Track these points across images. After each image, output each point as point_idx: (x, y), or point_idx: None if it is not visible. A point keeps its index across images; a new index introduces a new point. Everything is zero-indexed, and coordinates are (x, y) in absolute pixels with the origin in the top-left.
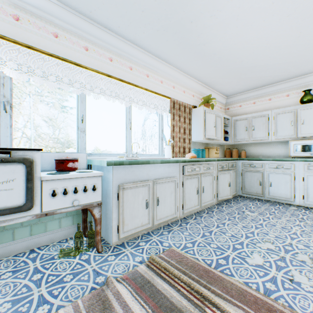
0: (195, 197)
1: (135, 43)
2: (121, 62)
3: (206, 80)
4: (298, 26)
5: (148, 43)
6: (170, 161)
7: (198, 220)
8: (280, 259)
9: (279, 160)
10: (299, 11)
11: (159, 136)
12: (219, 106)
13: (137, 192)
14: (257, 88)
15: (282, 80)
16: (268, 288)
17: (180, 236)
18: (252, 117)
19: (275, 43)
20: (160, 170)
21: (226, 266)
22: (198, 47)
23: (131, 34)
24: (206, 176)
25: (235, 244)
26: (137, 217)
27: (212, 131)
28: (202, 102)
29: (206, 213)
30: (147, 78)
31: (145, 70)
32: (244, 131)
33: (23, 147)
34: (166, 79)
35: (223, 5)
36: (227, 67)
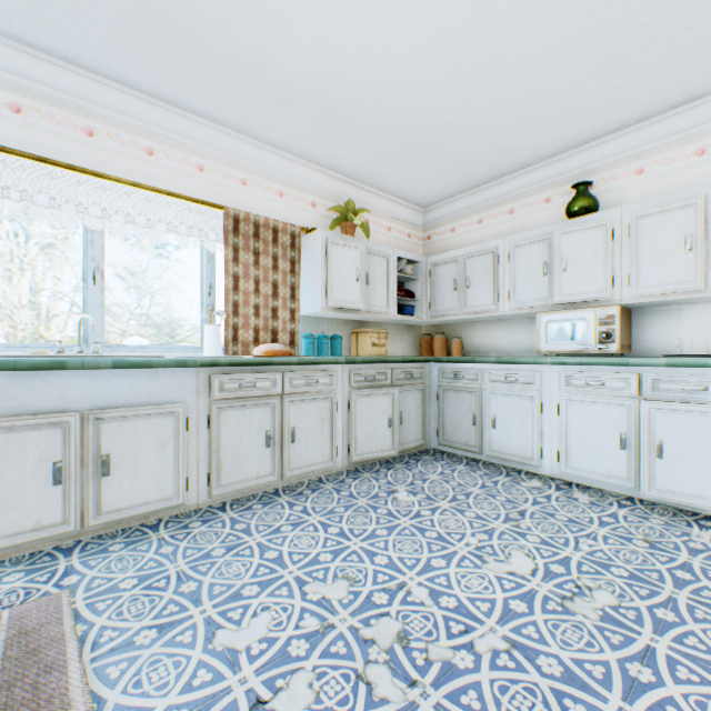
0: (263, 454)
1: (89, 67)
2: (53, 116)
3: (341, 165)
4: (468, 5)
5: (121, 67)
6: (154, 362)
7: (247, 514)
8: (315, 633)
9: (510, 362)
10: None
11: (201, 303)
12: (405, 231)
13: (19, 443)
14: (484, 184)
15: (533, 163)
16: None
17: (141, 557)
18: (465, 255)
19: (443, 58)
20: (118, 387)
21: (137, 651)
22: (254, 75)
23: (60, 44)
24: (307, 402)
25: (251, 585)
26: (17, 507)
27: (350, 290)
28: (332, 221)
29: (292, 496)
30: (149, 159)
31: (144, 138)
32: (451, 290)
33: (62, 336)
34: (218, 163)
35: None
36: (367, 129)
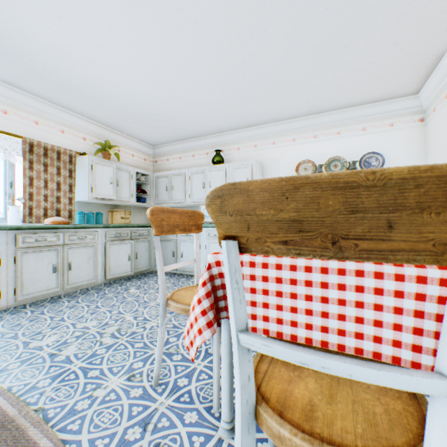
0: (51, 277)
1: None
2: None
3: (102, 120)
4: (156, 80)
5: None
6: None
7: (42, 307)
8: (80, 335)
9: None
10: (141, 63)
11: (5, 192)
12: (143, 157)
13: None
14: (181, 140)
15: (201, 136)
16: (6, 369)
17: None
18: (172, 174)
19: (149, 92)
20: None
21: None
22: (46, 75)
23: None
24: (79, 248)
25: (47, 329)
26: None
27: (107, 189)
28: (97, 150)
29: (70, 297)
30: None
31: None
32: (165, 191)
33: None
34: (18, 110)
35: (32, 31)
36: (116, 109)
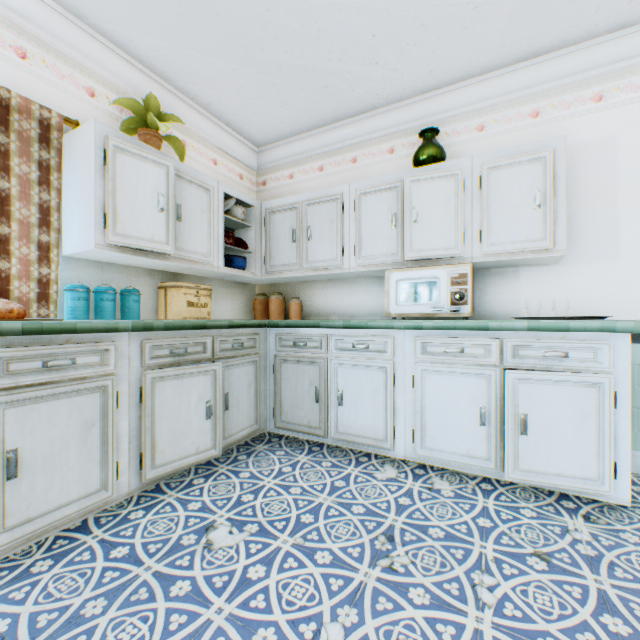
0: None
1: None
2: None
3: (137, 42)
4: None
5: None
6: None
7: None
8: None
9: (360, 327)
10: None
11: None
12: (237, 170)
13: None
14: (326, 124)
15: (379, 105)
16: None
17: None
18: (307, 201)
19: None
20: None
21: None
22: None
23: None
24: (49, 400)
25: None
26: None
27: (149, 223)
28: (123, 121)
29: None
30: None
31: None
32: (290, 242)
33: None
34: None
35: None
36: None
